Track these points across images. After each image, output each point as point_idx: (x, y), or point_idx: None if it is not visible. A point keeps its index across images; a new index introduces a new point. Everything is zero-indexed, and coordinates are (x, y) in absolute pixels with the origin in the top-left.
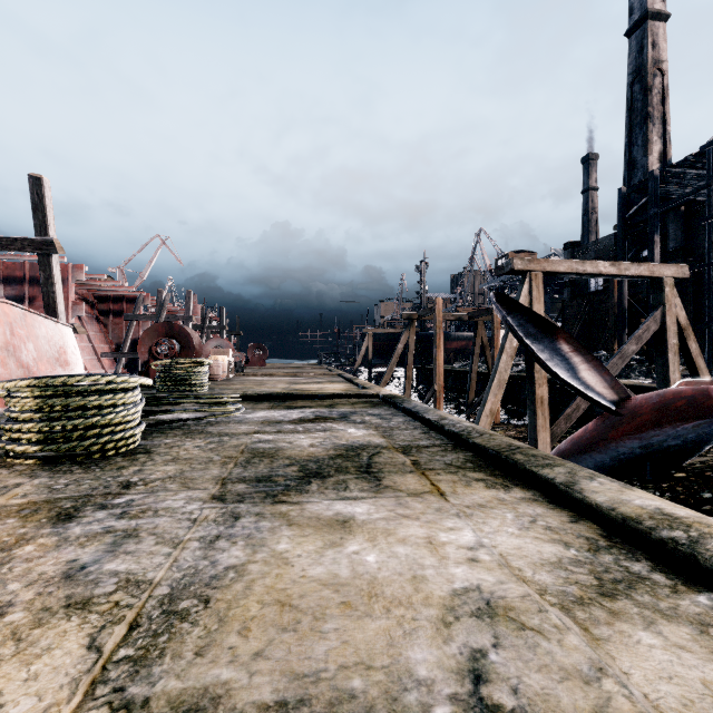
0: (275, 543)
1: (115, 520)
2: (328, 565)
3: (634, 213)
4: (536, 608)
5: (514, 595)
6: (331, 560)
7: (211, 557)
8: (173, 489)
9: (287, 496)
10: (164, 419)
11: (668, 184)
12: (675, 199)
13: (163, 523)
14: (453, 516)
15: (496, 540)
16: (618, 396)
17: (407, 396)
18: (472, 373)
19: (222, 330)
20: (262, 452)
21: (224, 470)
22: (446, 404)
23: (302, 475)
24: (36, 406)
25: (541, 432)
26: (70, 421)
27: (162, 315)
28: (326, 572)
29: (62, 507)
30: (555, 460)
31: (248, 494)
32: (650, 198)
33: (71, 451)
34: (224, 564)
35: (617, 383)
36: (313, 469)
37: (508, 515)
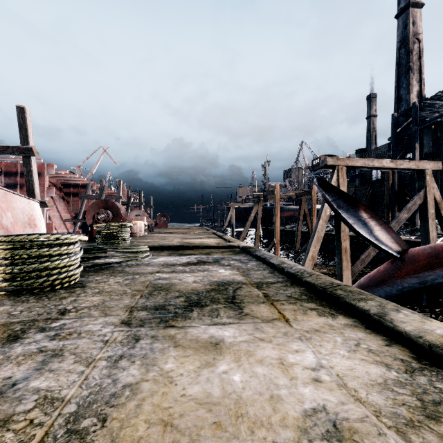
0: (164, 362)
1: (48, 341)
2: (203, 384)
3: (401, 130)
4: (376, 431)
5: (354, 416)
6: (206, 380)
7: (113, 375)
8: (95, 315)
9: (175, 321)
10: (98, 262)
11: (424, 111)
12: (429, 120)
13: (82, 343)
14: (297, 339)
15: (332, 362)
16: (401, 248)
17: (256, 246)
18: (298, 232)
19: (140, 205)
20: (160, 287)
21: (133, 300)
22: (281, 252)
23: (187, 304)
24: (5, 255)
25: (345, 271)
26: (29, 265)
27: (102, 196)
28: (202, 390)
29: (13, 329)
30: (367, 295)
31: (148, 319)
32: (412, 120)
33: (30, 286)
34: (123, 382)
35: (400, 239)
36: (195, 300)
37: (338, 339)
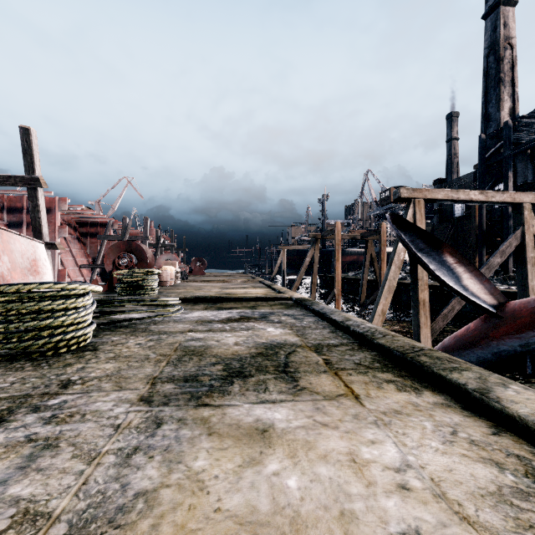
0: (193, 458)
1: (41, 426)
2: (246, 492)
3: (490, 155)
4: None
5: None
6: (249, 485)
7: (123, 478)
8: (106, 389)
9: (210, 398)
10: (117, 318)
11: (519, 131)
12: (526, 143)
13: (86, 429)
14: (372, 425)
15: (422, 459)
16: (497, 300)
17: (312, 298)
18: (364, 280)
19: (172, 247)
20: (192, 350)
21: (156, 369)
22: (342, 304)
23: (226, 374)
24: None
25: (424, 329)
26: (26, 323)
27: (126, 236)
28: (244, 502)
29: None
30: (460, 364)
31: (174, 395)
32: (504, 143)
33: (27, 349)
34: (135, 488)
35: (496, 290)
36: (236, 368)
37: (426, 424)
